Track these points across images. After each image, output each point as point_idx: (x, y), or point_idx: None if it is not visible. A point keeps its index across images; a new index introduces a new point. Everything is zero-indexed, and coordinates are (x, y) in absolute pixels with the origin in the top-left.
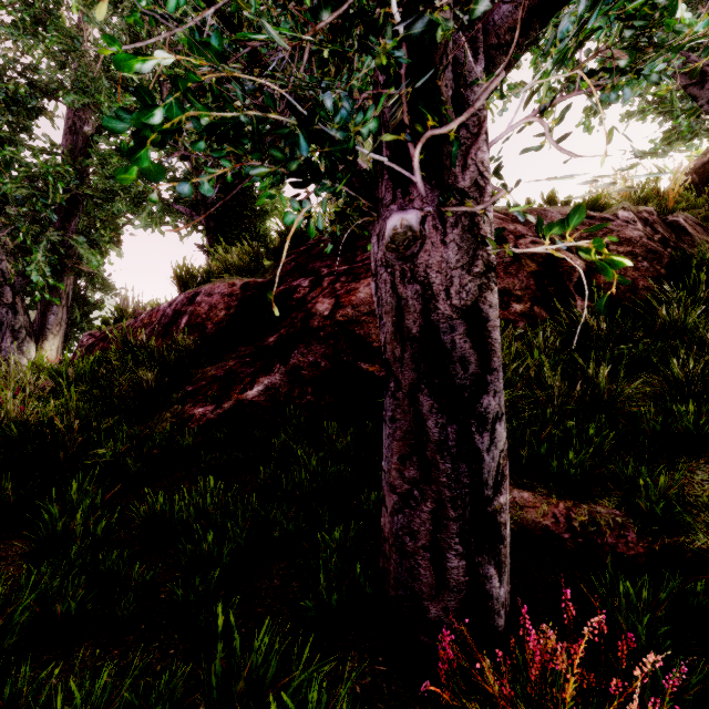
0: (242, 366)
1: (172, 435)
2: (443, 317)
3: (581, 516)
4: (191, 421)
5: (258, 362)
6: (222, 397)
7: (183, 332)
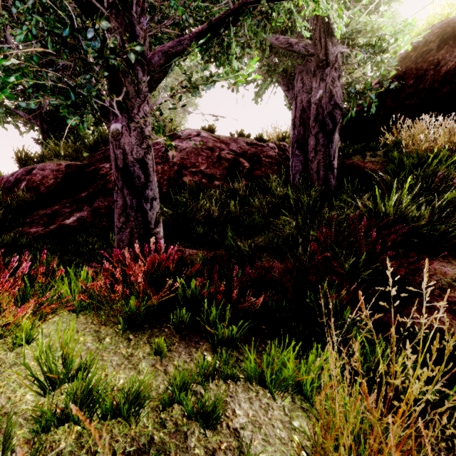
0: (63, 208)
1: (15, 240)
2: (130, 161)
3: (211, 255)
4: (28, 235)
5: (74, 206)
6: (49, 223)
7: (22, 191)
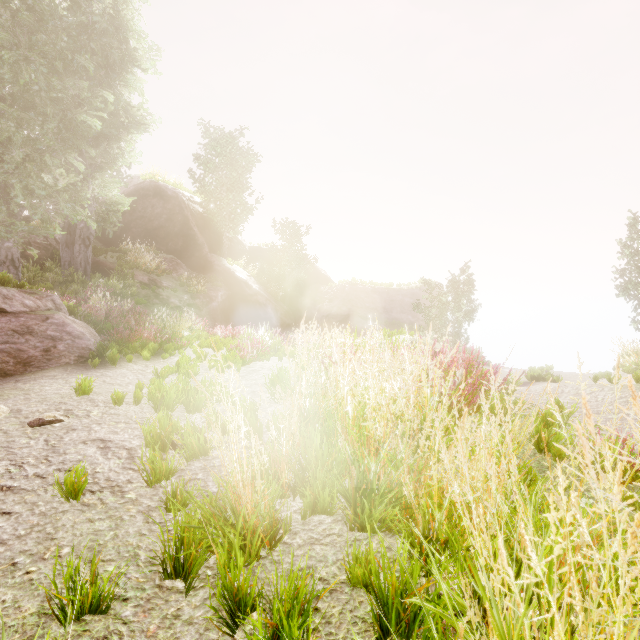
0: None
1: None
2: (14, 257)
3: None
4: None
5: None
6: None
7: None
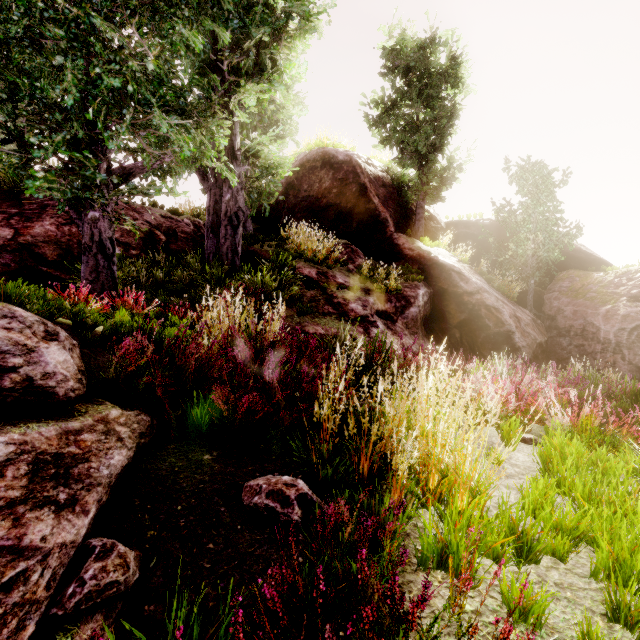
0: None
1: None
2: (103, 238)
3: None
4: None
5: None
6: None
7: None
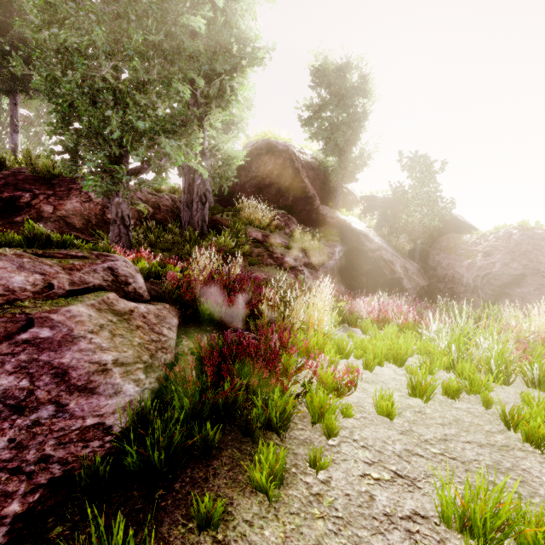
0: (5, 228)
1: None
2: (124, 215)
3: None
4: None
5: (16, 228)
6: None
7: None
